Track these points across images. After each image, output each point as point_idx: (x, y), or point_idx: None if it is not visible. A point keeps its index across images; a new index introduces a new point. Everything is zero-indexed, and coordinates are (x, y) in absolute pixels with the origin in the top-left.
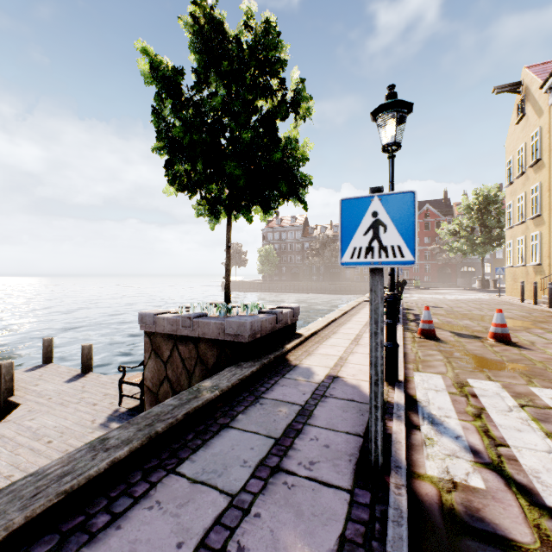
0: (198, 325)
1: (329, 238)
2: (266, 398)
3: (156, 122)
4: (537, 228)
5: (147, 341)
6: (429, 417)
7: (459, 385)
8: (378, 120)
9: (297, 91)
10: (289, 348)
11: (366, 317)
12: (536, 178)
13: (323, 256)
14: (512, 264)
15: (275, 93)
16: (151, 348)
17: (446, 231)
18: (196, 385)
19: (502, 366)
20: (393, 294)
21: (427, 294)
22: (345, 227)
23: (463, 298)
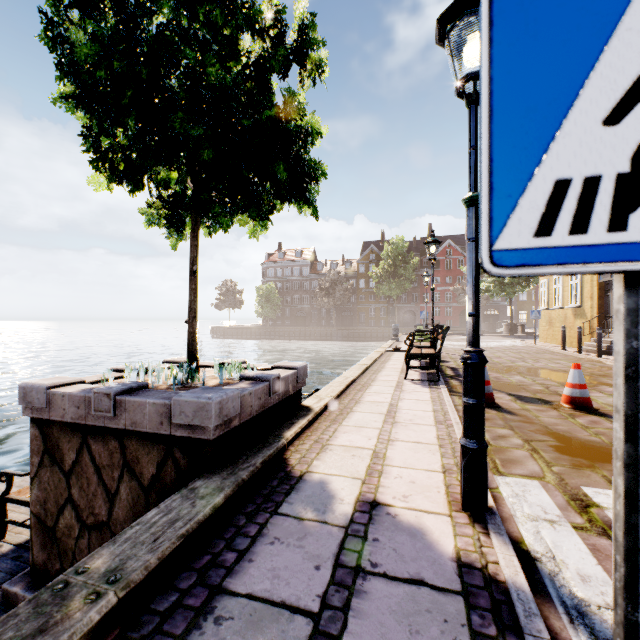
0: (124, 408)
1: (340, 276)
2: (232, 595)
3: (50, 40)
4: None
5: (35, 434)
6: (580, 616)
7: (579, 505)
8: (451, 31)
9: (304, 30)
10: (290, 437)
11: (395, 375)
12: None
13: (334, 297)
14: (548, 306)
15: (269, 29)
16: (42, 447)
17: None
18: (66, 573)
19: (611, 454)
20: (479, 351)
21: (455, 341)
22: (512, 95)
23: (497, 346)
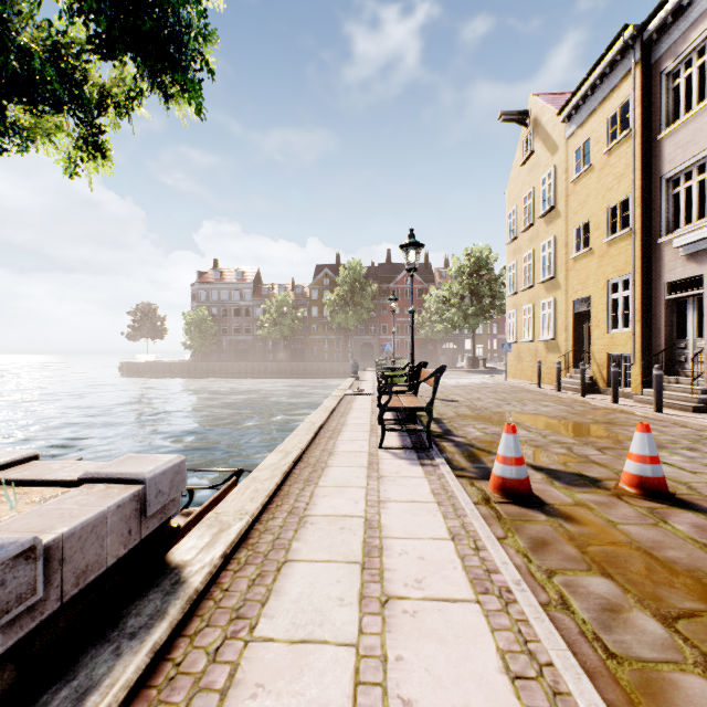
0: None
1: (290, 302)
2: None
3: None
4: (550, 294)
5: None
6: None
7: None
8: None
9: None
10: None
11: (363, 438)
12: (548, 232)
13: (283, 326)
14: (516, 339)
15: None
16: None
17: (435, 298)
18: None
19: None
20: None
21: None
22: None
23: (468, 384)
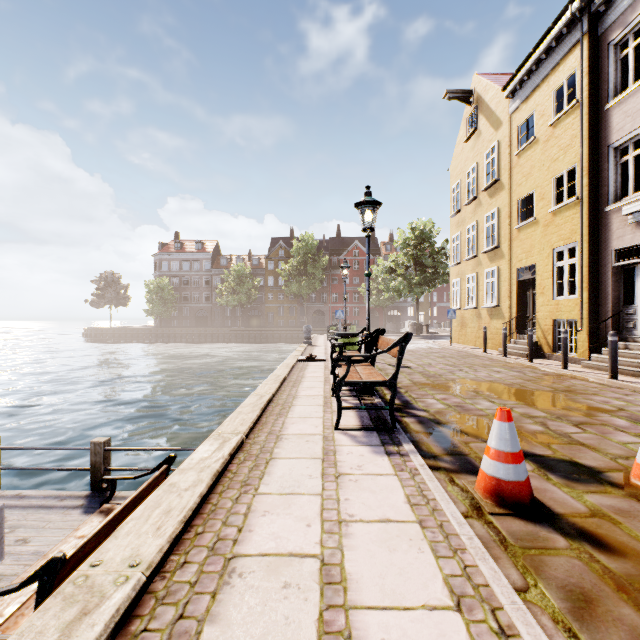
0: None
1: (247, 272)
2: None
3: None
4: (494, 263)
5: None
6: None
7: None
8: None
9: None
10: None
11: (316, 415)
12: (492, 204)
13: (240, 294)
14: (460, 306)
15: None
16: None
17: (382, 268)
18: None
19: None
20: None
21: None
22: None
23: (415, 349)
